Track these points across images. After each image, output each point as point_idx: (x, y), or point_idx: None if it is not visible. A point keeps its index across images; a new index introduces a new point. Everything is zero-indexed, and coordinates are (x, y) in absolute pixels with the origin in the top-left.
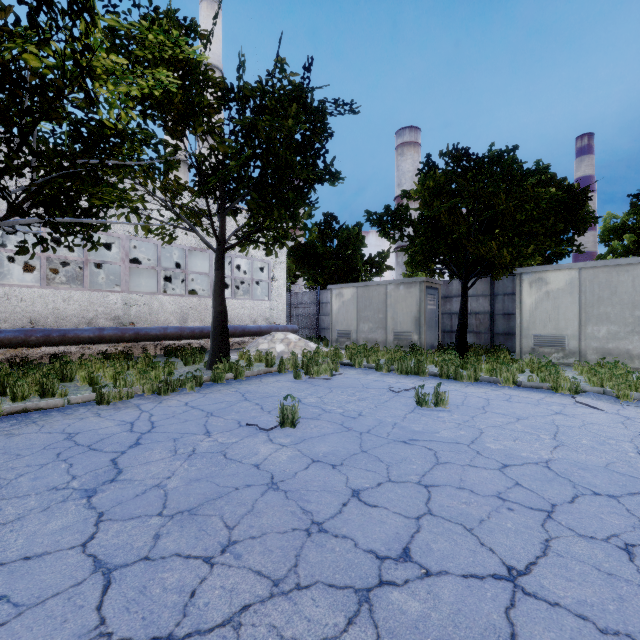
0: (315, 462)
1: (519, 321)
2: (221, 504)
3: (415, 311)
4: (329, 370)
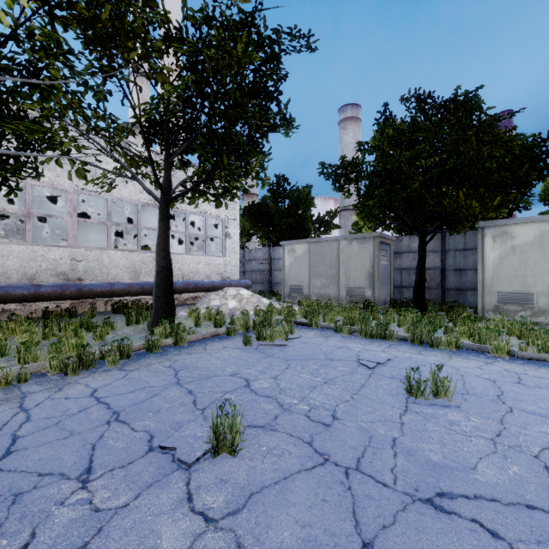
0: None
1: (481, 277)
2: None
3: (368, 267)
4: (284, 333)
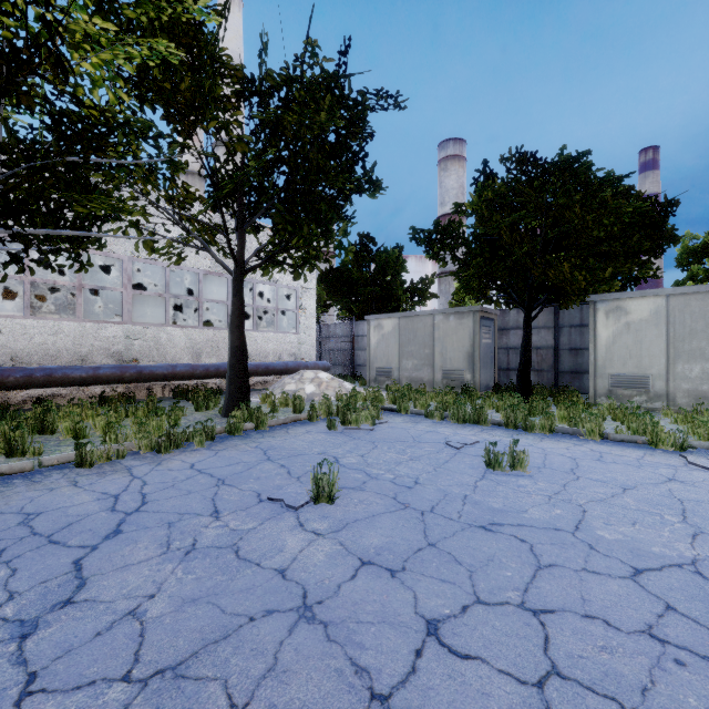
0: (365, 565)
1: (593, 358)
2: (226, 653)
3: (468, 346)
4: (370, 418)
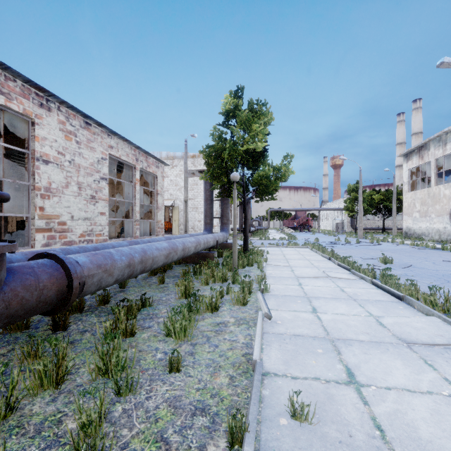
0: None
1: None
2: None
3: None
4: None
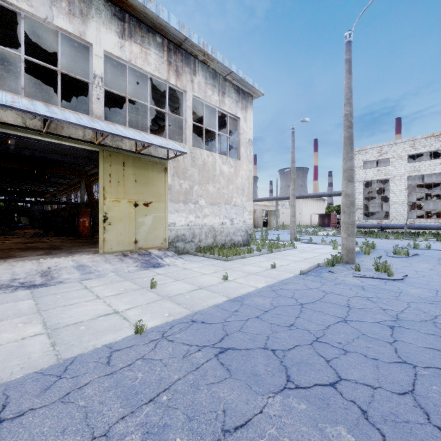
0: None
1: None
2: None
3: None
4: None
